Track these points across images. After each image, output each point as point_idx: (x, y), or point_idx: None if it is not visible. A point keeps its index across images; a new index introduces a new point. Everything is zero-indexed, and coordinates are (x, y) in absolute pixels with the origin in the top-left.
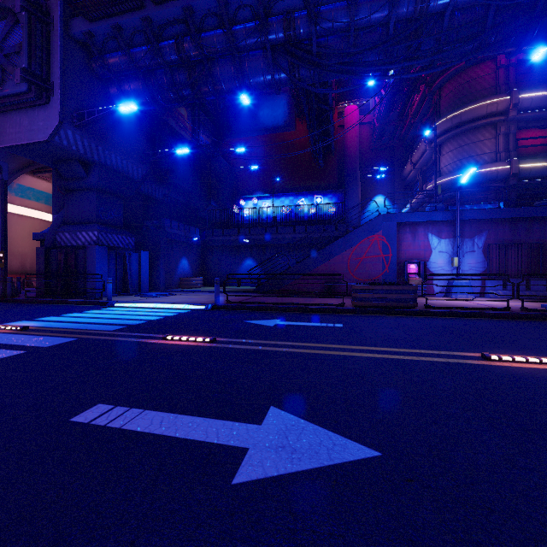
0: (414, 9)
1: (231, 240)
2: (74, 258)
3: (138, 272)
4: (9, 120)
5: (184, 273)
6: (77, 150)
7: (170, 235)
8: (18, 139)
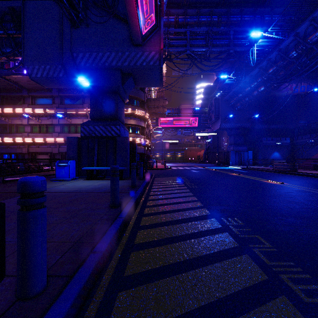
0: (297, 53)
1: (305, 141)
2: (228, 155)
3: (248, 158)
4: (215, 124)
5: (275, 158)
6: (226, 127)
7: (265, 144)
8: (216, 128)
